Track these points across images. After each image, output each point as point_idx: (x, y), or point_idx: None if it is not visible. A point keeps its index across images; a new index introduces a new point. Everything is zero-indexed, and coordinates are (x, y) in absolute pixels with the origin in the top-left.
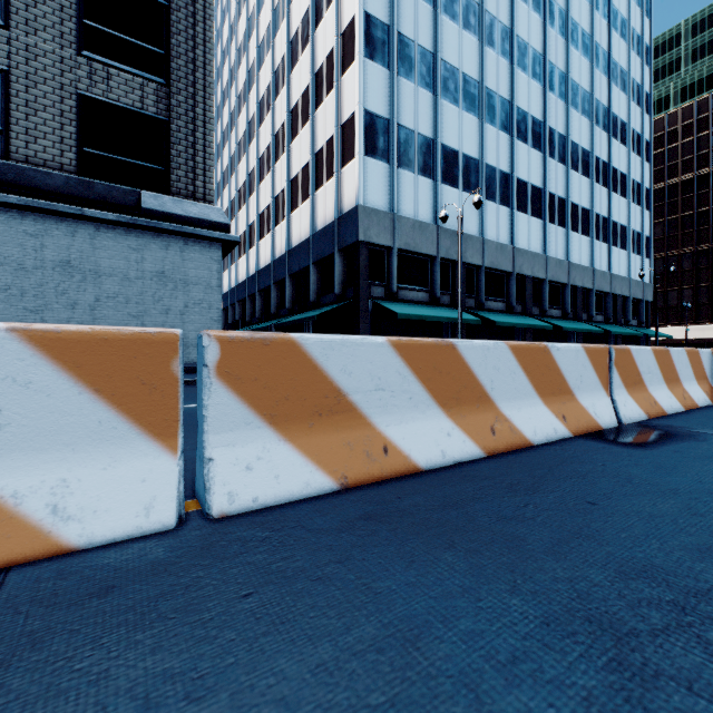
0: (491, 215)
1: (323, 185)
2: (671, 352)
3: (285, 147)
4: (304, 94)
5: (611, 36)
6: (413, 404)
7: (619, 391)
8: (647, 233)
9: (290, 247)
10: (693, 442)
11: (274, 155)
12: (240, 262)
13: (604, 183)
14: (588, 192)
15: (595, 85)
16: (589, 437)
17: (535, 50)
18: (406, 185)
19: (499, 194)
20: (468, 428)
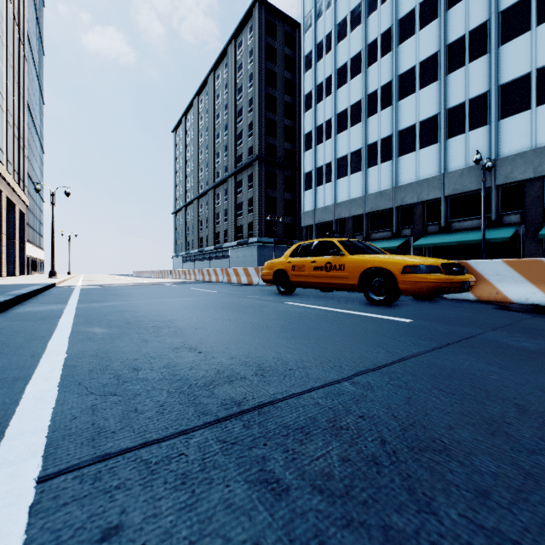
0: (373, 175)
1: None
2: None
3: None
4: None
5: None
6: None
7: None
8: None
9: None
10: None
11: None
12: None
13: None
14: None
15: None
16: None
17: None
18: (320, 193)
19: (381, 156)
20: None
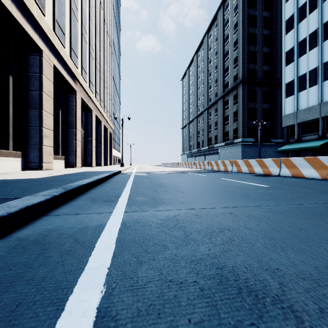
0: None
1: None
2: None
3: None
4: None
5: None
6: None
7: None
8: None
9: None
10: None
11: None
12: None
13: None
14: None
15: None
16: None
17: None
18: (302, 97)
19: None
20: None
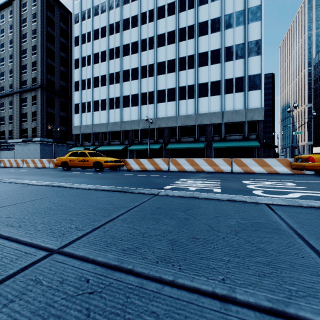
0: (112, 114)
1: None
2: None
3: None
4: None
5: None
6: None
7: None
8: (257, 72)
9: None
10: None
11: None
12: None
13: (190, 67)
14: (174, 79)
15: (181, 21)
16: None
17: (134, 42)
18: (84, 117)
19: (115, 105)
20: None
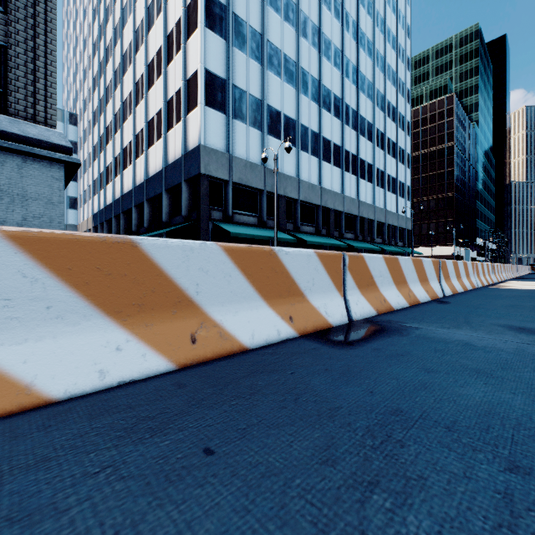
0: (305, 162)
1: (173, 127)
2: (399, 260)
3: (144, 94)
4: (159, 51)
5: (386, 46)
6: (55, 315)
7: (353, 292)
8: (408, 184)
9: (147, 177)
10: (396, 338)
11: (135, 100)
12: (107, 188)
13: (382, 147)
14: (372, 152)
15: (376, 78)
16: (313, 336)
17: (336, 46)
18: (239, 133)
19: (311, 147)
20: (154, 338)
